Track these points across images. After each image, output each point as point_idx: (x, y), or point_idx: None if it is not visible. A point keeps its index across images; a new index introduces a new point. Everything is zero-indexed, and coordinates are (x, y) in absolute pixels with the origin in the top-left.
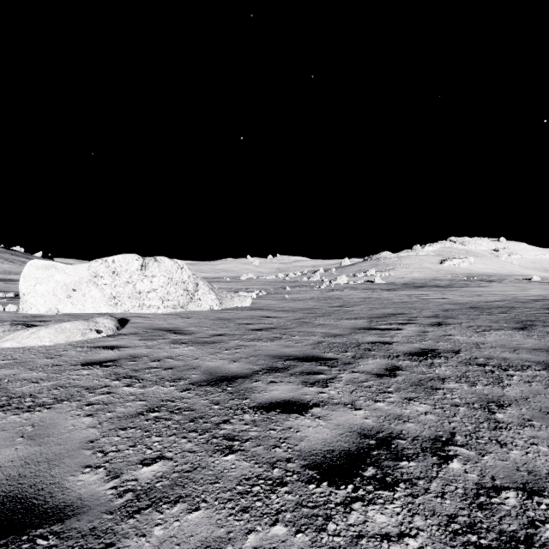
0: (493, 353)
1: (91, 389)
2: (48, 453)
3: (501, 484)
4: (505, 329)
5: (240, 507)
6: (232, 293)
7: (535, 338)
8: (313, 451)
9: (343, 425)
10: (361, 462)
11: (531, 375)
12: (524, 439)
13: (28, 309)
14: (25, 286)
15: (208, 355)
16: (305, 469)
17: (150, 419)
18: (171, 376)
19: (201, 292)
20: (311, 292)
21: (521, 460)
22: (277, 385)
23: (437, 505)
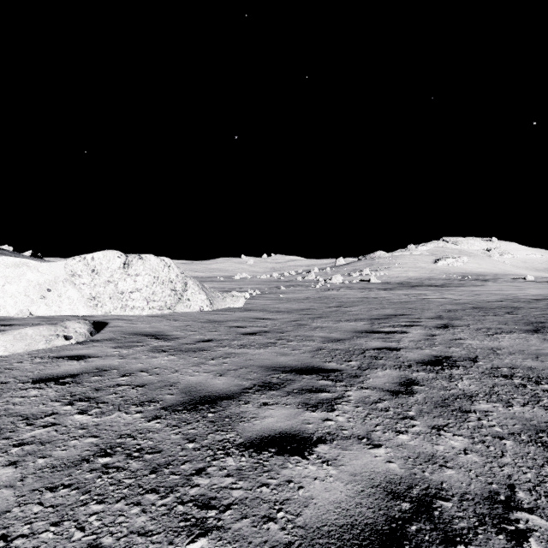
0: (515, 361)
1: (31, 418)
2: None
3: None
4: (518, 332)
5: None
6: (225, 293)
7: None
8: (324, 528)
9: (361, 475)
10: None
11: None
12: None
13: None
14: None
15: (191, 367)
16: None
17: (96, 470)
18: (141, 397)
19: (190, 292)
20: (307, 291)
21: None
22: (271, 409)
23: None
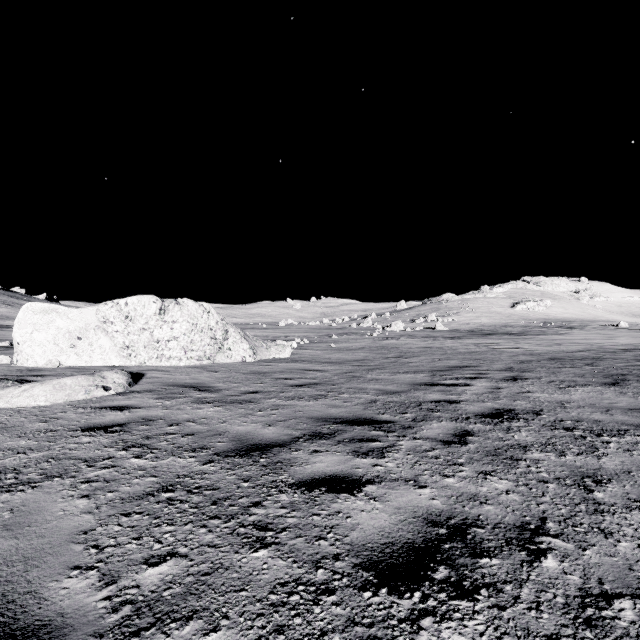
0: (582, 415)
1: (90, 461)
2: (26, 549)
3: (611, 589)
4: (593, 385)
5: (273, 625)
6: (269, 342)
7: (630, 395)
8: (368, 544)
9: (405, 509)
10: (430, 560)
11: (631, 441)
12: (633, 526)
13: (24, 361)
14: (20, 334)
15: (238, 417)
16: (358, 570)
17: (162, 502)
18: (192, 444)
19: (231, 341)
20: (362, 340)
21: (632, 555)
22: (322, 456)
23: (532, 621)
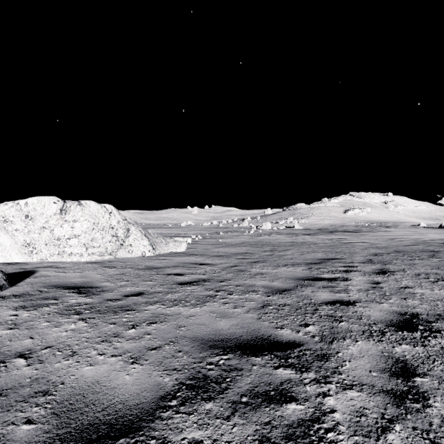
0: None
1: None
2: None
3: None
4: None
5: None
6: (168, 239)
7: None
8: None
9: None
10: None
11: None
12: None
13: None
14: None
15: (98, 343)
16: None
17: None
18: None
19: (132, 238)
20: (242, 236)
21: None
22: None
23: None
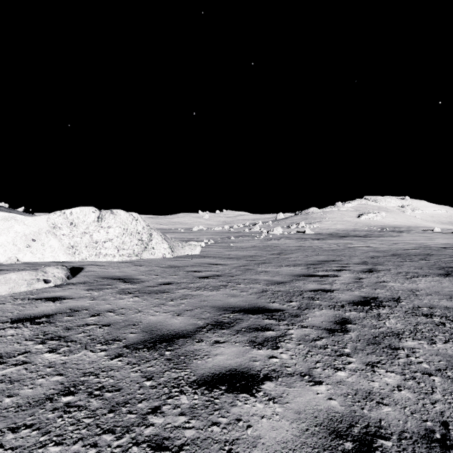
0: (433, 301)
1: (5, 357)
2: None
3: None
4: (432, 276)
5: None
6: (184, 243)
7: None
8: None
9: (305, 413)
10: None
11: None
12: None
13: None
14: None
15: (152, 307)
16: None
17: (58, 409)
18: (106, 335)
19: (154, 242)
20: (253, 241)
21: None
22: (222, 347)
23: None
